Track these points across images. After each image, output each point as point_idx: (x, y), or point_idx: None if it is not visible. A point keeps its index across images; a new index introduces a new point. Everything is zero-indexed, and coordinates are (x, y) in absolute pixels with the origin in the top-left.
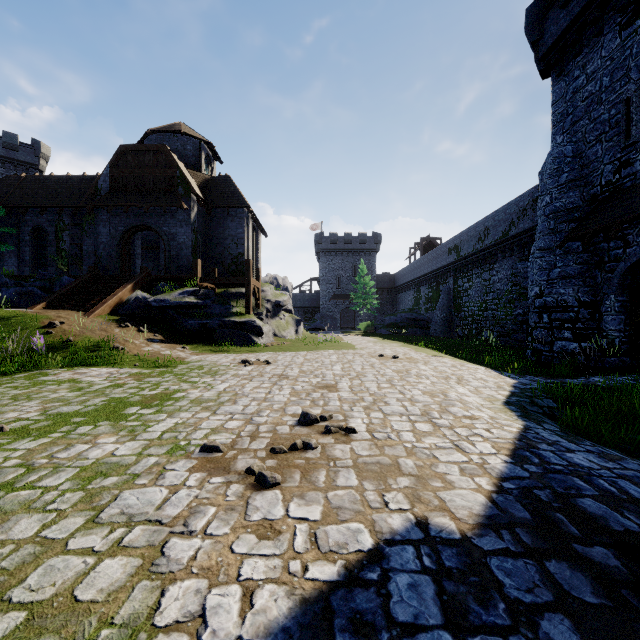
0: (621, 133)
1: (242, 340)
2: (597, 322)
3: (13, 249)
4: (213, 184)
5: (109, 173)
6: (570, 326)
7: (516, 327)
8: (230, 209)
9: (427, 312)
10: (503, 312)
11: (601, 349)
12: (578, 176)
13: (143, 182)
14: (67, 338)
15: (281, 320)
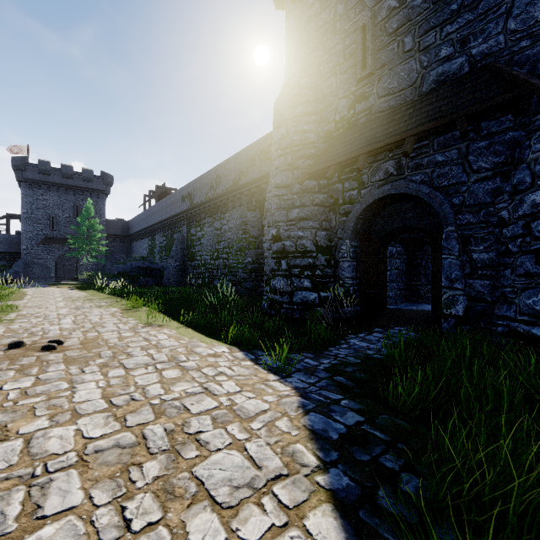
0: (357, 63)
1: None
2: (333, 269)
3: None
4: None
5: None
6: (310, 274)
7: (247, 275)
8: None
9: (162, 261)
10: (235, 260)
11: (338, 299)
12: (313, 110)
13: None
14: None
15: None
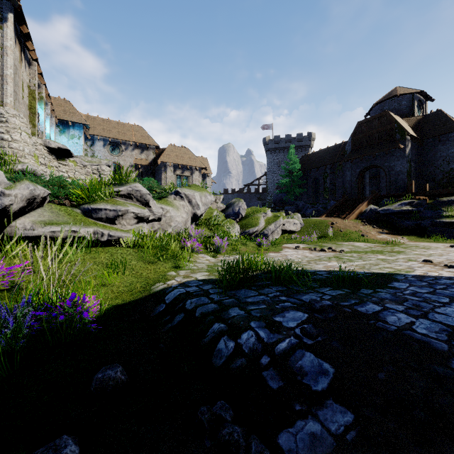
0: None
1: (452, 236)
2: None
3: (305, 190)
4: (424, 121)
5: (351, 140)
6: None
7: None
8: (441, 136)
9: None
10: None
11: None
12: None
13: (371, 139)
14: (340, 229)
15: None
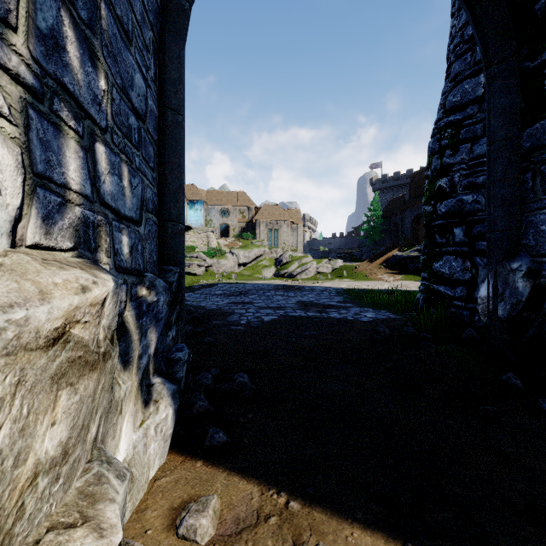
0: None
1: None
2: None
3: (388, 235)
4: None
5: (408, 190)
6: None
7: None
8: None
9: None
10: None
11: None
12: None
13: (421, 190)
14: (355, 271)
15: None
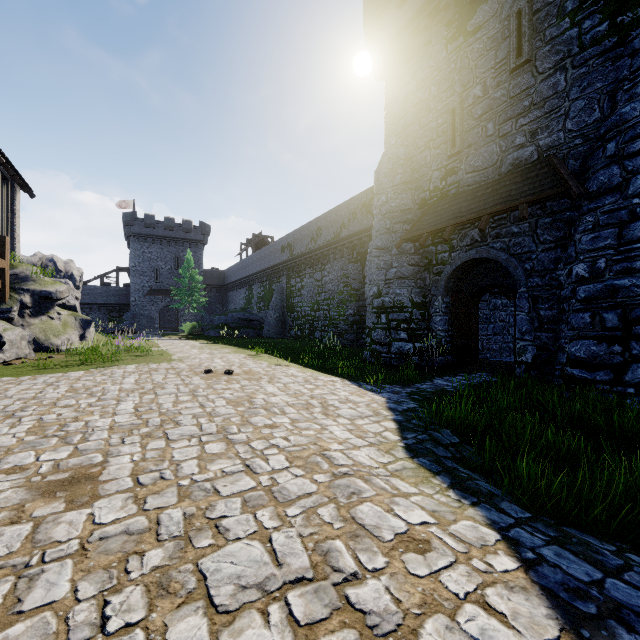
0: (448, 141)
1: None
2: (427, 322)
3: None
4: None
5: None
6: (406, 327)
7: (348, 327)
8: None
9: (260, 312)
10: (337, 312)
11: (431, 349)
12: (410, 179)
13: None
14: None
15: (53, 320)
